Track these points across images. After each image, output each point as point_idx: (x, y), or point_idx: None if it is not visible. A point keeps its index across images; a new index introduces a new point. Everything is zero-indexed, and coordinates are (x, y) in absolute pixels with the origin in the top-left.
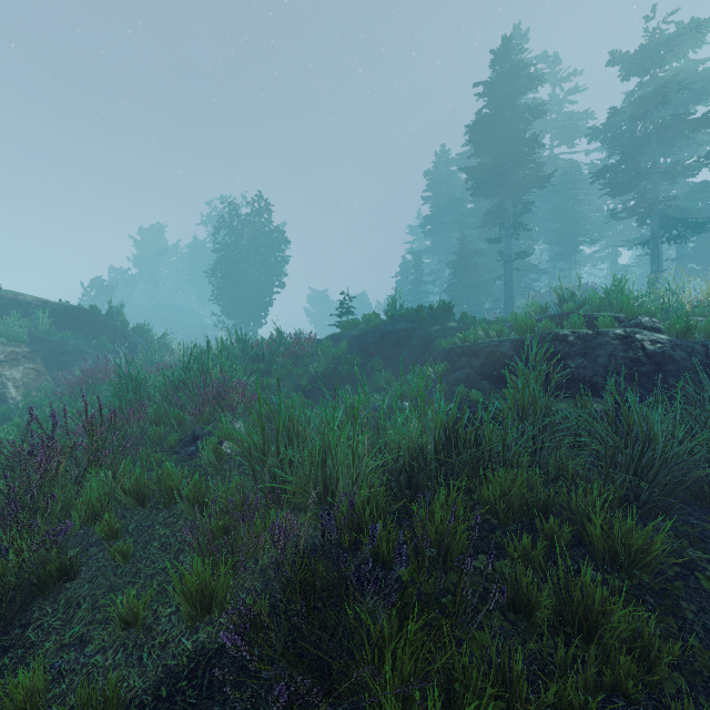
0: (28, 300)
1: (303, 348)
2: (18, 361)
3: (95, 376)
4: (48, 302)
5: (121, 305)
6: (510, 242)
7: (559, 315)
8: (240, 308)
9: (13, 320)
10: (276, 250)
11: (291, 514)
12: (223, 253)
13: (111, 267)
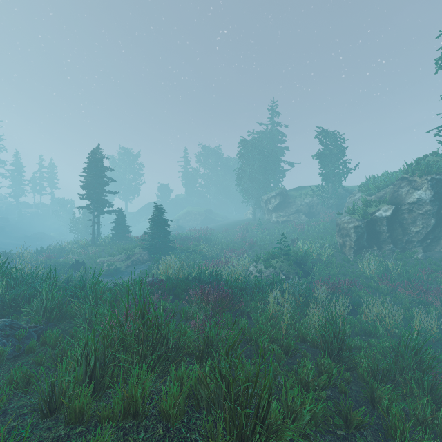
0: None
1: None
2: None
3: None
4: None
5: None
6: None
7: None
8: None
9: None
10: None
11: None
12: None
13: None
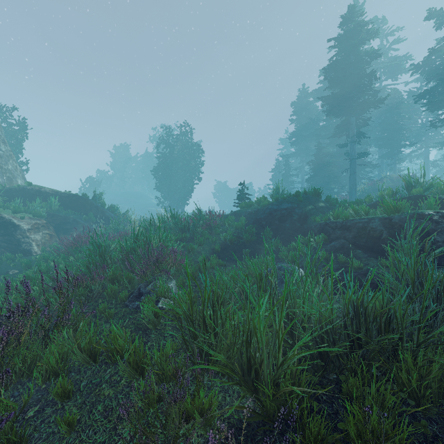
0: (47, 190)
1: (215, 222)
2: (39, 229)
3: (81, 240)
4: (58, 192)
5: (101, 193)
6: (354, 146)
7: (410, 197)
8: (173, 194)
9: (37, 203)
10: (196, 156)
11: (215, 377)
12: (163, 159)
13: (98, 170)
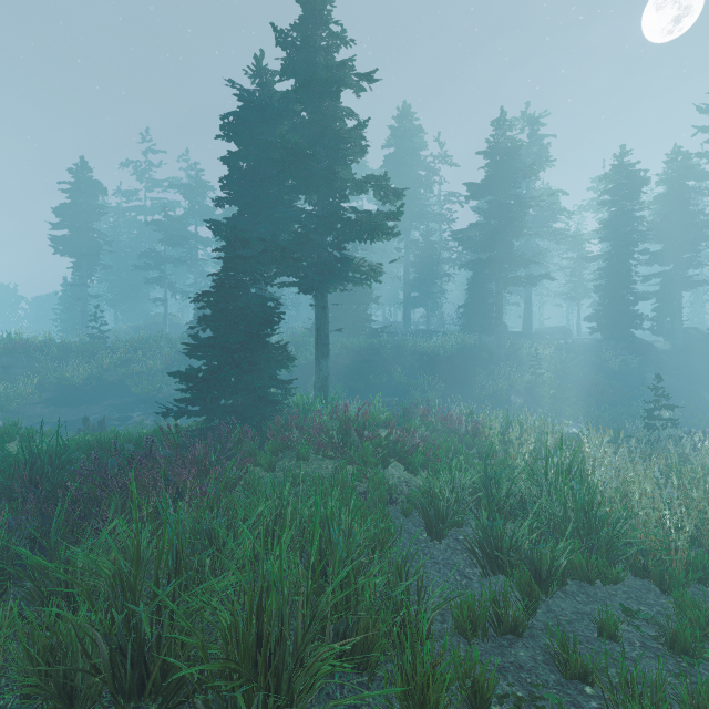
0: None
1: None
2: None
3: None
4: None
5: None
6: (86, 287)
7: None
8: None
9: None
10: None
11: None
12: None
13: None
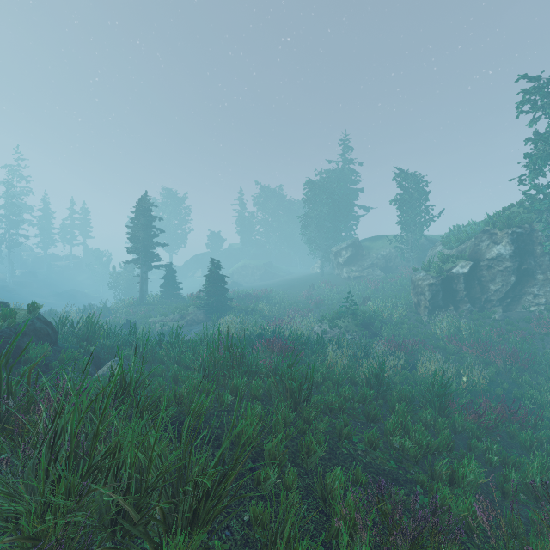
0: None
1: None
2: None
3: None
4: None
5: None
6: None
7: None
8: None
9: None
10: None
11: None
12: None
13: None
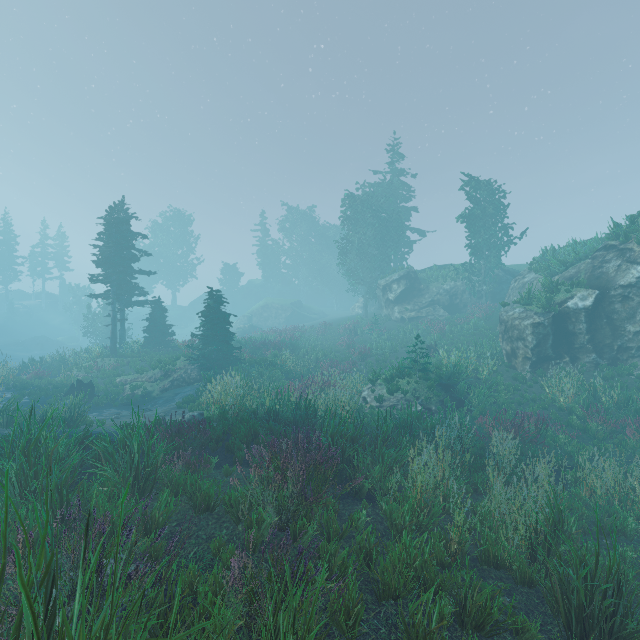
0: None
1: None
2: None
3: None
4: None
5: None
6: None
7: None
8: None
9: None
10: None
11: None
12: None
13: None
